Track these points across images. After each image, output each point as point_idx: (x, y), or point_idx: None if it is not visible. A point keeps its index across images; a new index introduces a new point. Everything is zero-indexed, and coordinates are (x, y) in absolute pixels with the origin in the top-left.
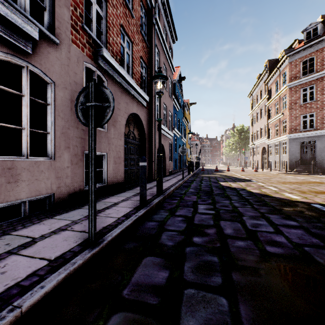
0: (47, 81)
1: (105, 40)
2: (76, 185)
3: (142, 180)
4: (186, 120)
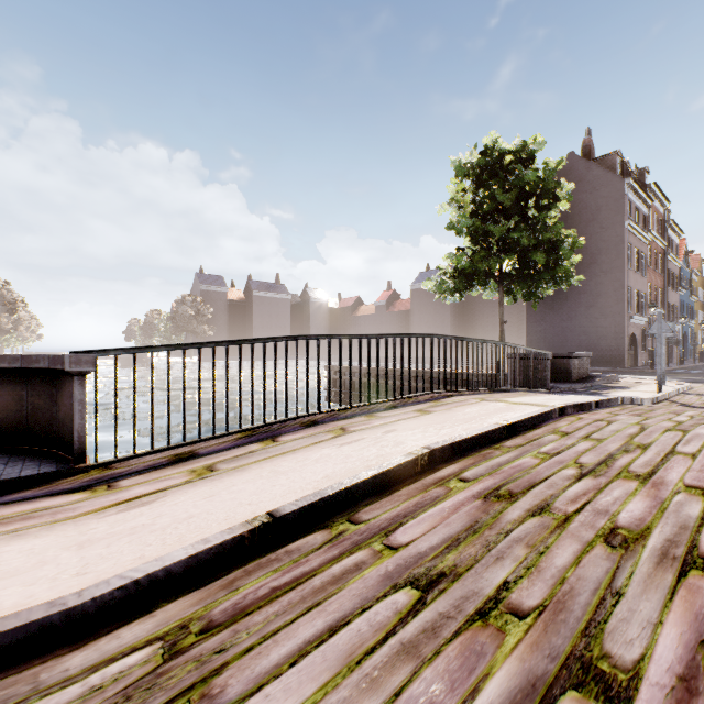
0: (644, 329)
1: (650, 300)
2: (647, 360)
3: (680, 358)
4: (694, 291)
